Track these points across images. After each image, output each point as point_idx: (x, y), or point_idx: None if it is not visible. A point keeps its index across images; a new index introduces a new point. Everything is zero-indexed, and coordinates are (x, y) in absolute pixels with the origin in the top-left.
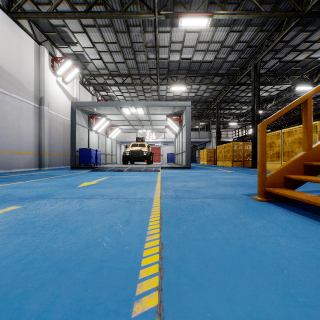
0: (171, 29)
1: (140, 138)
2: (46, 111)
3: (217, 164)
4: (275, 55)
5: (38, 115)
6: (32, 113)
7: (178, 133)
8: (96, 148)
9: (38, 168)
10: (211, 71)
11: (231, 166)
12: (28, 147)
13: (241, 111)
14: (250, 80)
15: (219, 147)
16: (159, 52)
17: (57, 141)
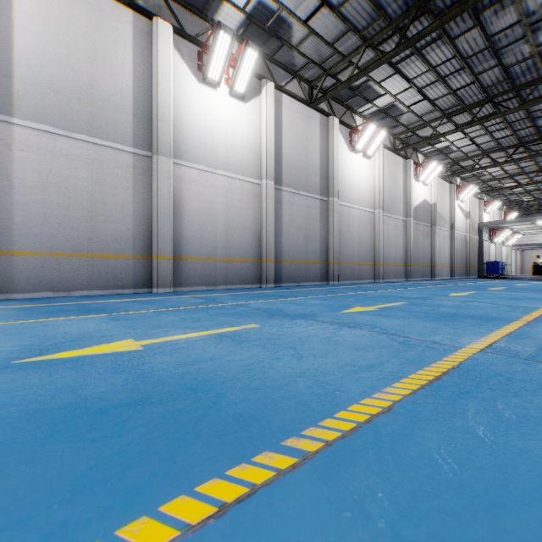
0: None
1: None
2: (454, 233)
3: None
4: None
5: (450, 237)
6: (447, 237)
7: None
8: (493, 259)
9: (450, 277)
10: None
11: None
12: (446, 262)
13: None
14: None
15: None
16: None
17: (457, 255)
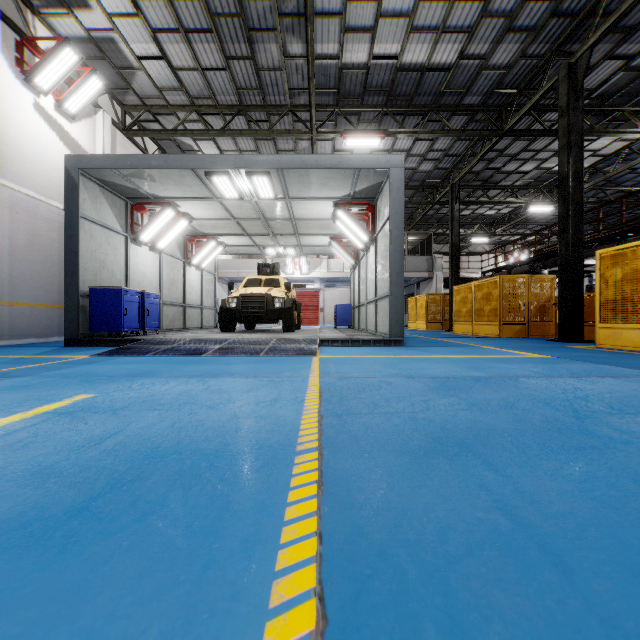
0: None
1: (269, 266)
2: None
3: (454, 329)
4: (619, 45)
5: None
6: None
7: (363, 251)
8: (153, 289)
9: None
10: (444, 99)
11: (498, 336)
12: None
13: (500, 211)
14: (540, 122)
15: (460, 290)
16: (316, 34)
17: (38, 268)
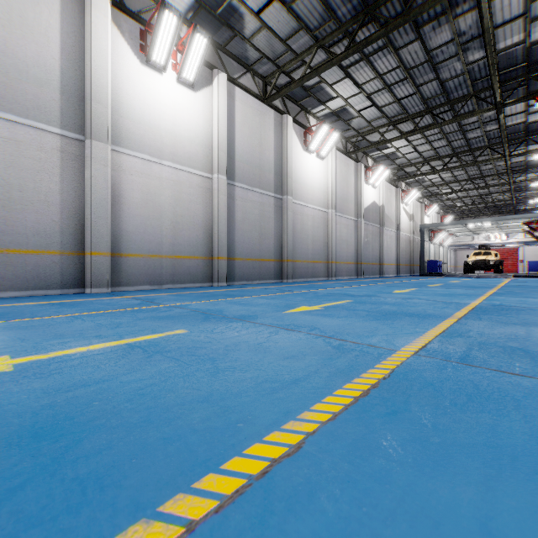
0: (525, 148)
1: (484, 246)
2: (400, 233)
3: None
4: None
5: (396, 238)
6: (394, 237)
7: None
8: (433, 258)
9: (396, 275)
10: None
11: None
12: (393, 261)
13: None
14: None
15: None
16: (511, 159)
17: (402, 254)
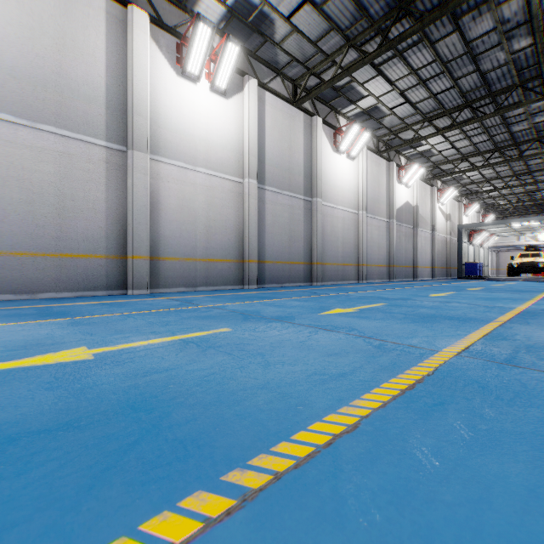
0: None
1: (531, 247)
2: (435, 235)
3: None
4: None
5: (431, 239)
6: (429, 238)
7: None
8: (472, 260)
9: (431, 278)
10: None
11: None
12: (428, 263)
13: None
14: None
15: None
16: None
17: (438, 256)
